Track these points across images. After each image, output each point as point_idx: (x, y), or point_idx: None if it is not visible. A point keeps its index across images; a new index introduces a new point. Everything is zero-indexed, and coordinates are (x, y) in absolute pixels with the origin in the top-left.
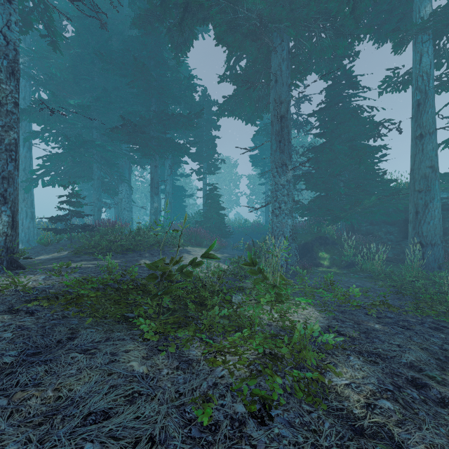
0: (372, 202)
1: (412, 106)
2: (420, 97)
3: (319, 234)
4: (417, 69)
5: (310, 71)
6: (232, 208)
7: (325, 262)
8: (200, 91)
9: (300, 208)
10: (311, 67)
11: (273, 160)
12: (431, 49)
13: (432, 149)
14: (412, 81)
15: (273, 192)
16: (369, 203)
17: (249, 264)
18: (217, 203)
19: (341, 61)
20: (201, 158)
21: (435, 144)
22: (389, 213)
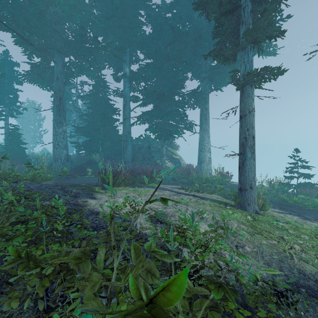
0: (108, 144)
1: (123, 106)
2: (125, 103)
3: (88, 160)
4: (124, 91)
5: (83, 73)
6: (38, 144)
7: (89, 173)
8: (2, 51)
9: (78, 146)
10: (83, 72)
11: (55, 119)
12: (128, 85)
13: (128, 125)
14: (123, 95)
15: (55, 136)
16: (107, 145)
17: (27, 164)
18: (18, 139)
19: (98, 74)
20: (3, 104)
21: (129, 123)
22: (121, 150)
